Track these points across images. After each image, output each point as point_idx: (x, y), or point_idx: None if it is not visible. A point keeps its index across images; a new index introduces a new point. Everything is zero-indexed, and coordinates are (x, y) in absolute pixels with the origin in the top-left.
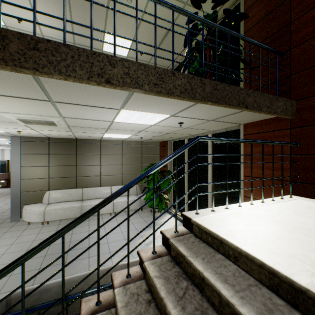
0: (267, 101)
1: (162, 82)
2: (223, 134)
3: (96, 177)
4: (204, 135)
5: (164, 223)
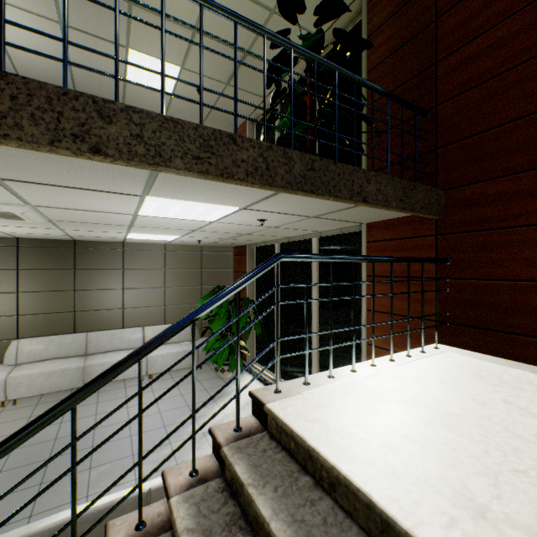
0: (398, 190)
1: (210, 155)
2: (336, 238)
3: (114, 311)
4: (306, 238)
5: (214, 415)
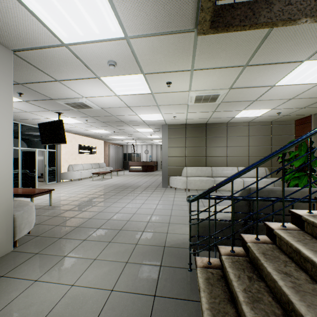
0: None
1: None
2: None
3: (222, 157)
4: None
5: None
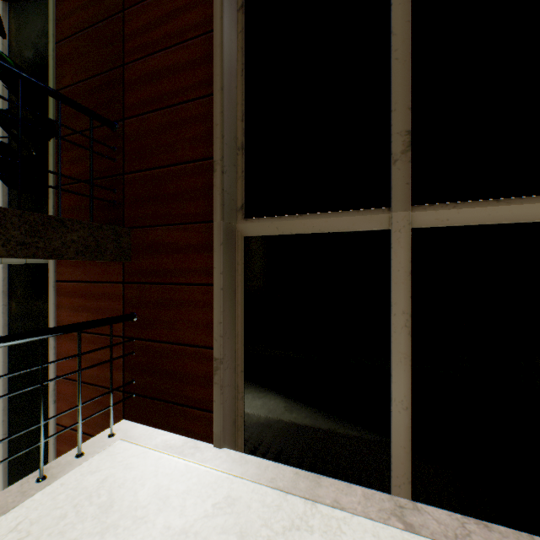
0: (17, 228)
1: None
2: (30, 268)
3: None
4: None
5: None
